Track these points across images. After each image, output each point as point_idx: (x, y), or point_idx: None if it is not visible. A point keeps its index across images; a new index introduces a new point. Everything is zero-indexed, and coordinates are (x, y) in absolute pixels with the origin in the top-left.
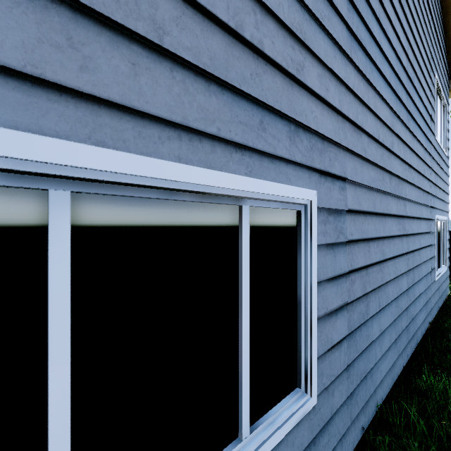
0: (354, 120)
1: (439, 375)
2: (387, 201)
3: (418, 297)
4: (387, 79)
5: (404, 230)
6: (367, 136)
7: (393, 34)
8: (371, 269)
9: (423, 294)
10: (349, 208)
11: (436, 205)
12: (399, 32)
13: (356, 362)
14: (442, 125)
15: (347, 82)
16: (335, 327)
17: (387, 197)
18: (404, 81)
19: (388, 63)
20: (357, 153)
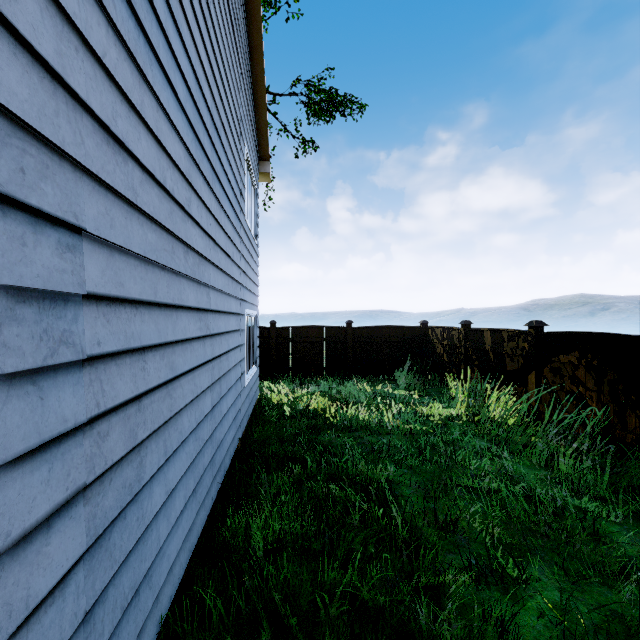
0: (105, 121)
1: (245, 506)
2: (182, 286)
3: (227, 413)
4: (181, 99)
5: (207, 328)
6: (141, 168)
7: (191, 41)
8: (150, 398)
9: (232, 408)
10: (92, 290)
11: (247, 297)
12: (200, 48)
13: (112, 586)
14: (253, 209)
15: (83, 30)
16: (42, 561)
17: (182, 280)
18: (208, 123)
19: (183, 78)
20: (116, 190)
